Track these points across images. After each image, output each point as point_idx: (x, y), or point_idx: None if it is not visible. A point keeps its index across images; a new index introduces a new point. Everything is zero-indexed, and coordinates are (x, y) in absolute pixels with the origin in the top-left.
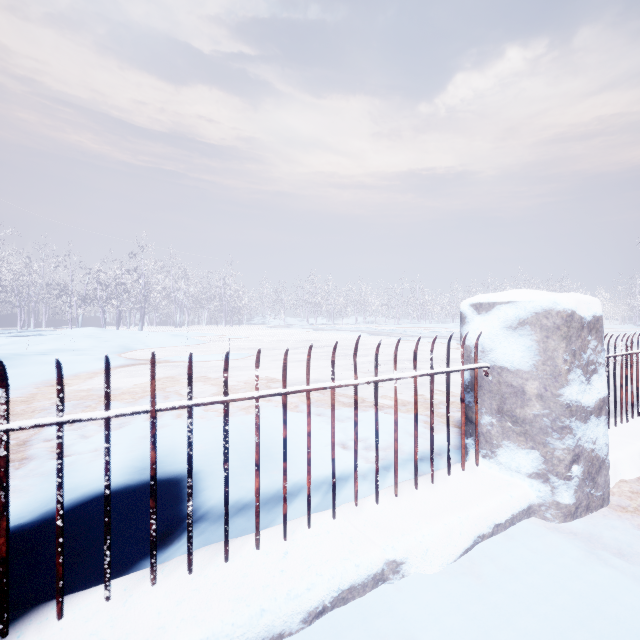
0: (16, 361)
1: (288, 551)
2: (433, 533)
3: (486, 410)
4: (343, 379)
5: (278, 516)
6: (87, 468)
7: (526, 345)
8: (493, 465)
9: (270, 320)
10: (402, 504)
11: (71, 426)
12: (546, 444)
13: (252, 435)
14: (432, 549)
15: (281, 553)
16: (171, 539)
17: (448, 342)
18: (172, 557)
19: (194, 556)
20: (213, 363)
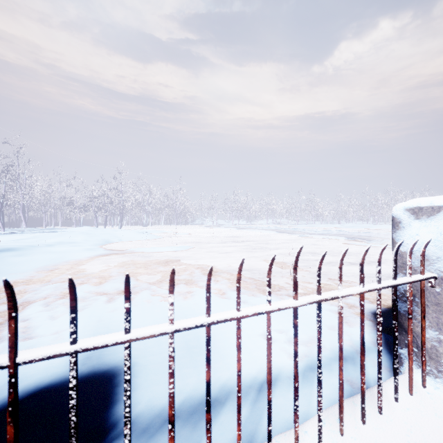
0: (28, 251)
1: None
2: None
3: (430, 324)
4: (261, 268)
5: (204, 436)
6: None
7: None
8: (441, 386)
9: (207, 221)
10: None
11: (47, 307)
12: None
13: None
14: None
15: None
16: None
17: (396, 251)
18: None
19: None
20: (164, 253)
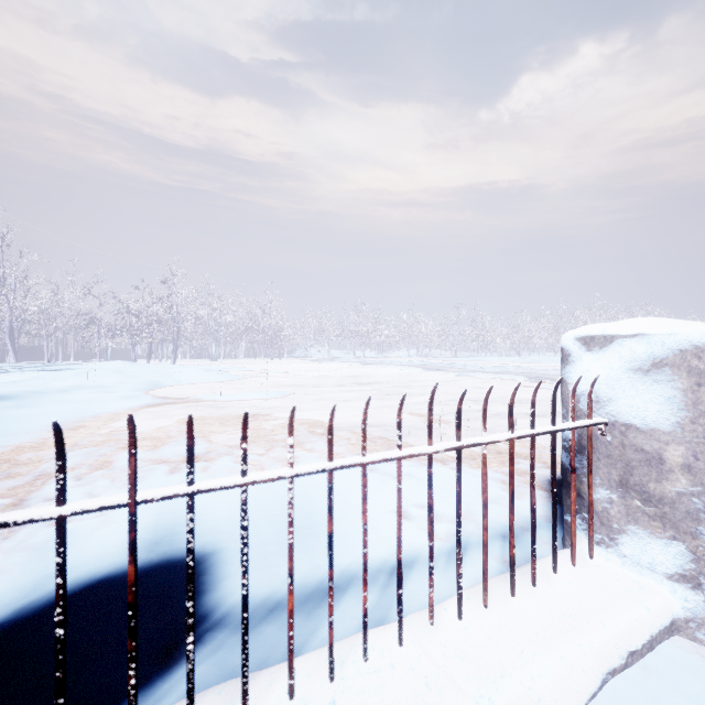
0: (32, 400)
1: (335, 700)
2: (546, 673)
3: (601, 481)
4: None
5: (321, 624)
6: (86, 541)
7: (665, 395)
8: (612, 557)
9: (313, 353)
10: (494, 618)
11: (79, 481)
12: (697, 535)
13: None
14: (546, 699)
15: (325, 703)
16: (177, 657)
17: (554, 390)
18: (174, 692)
19: (200, 704)
20: (249, 402)
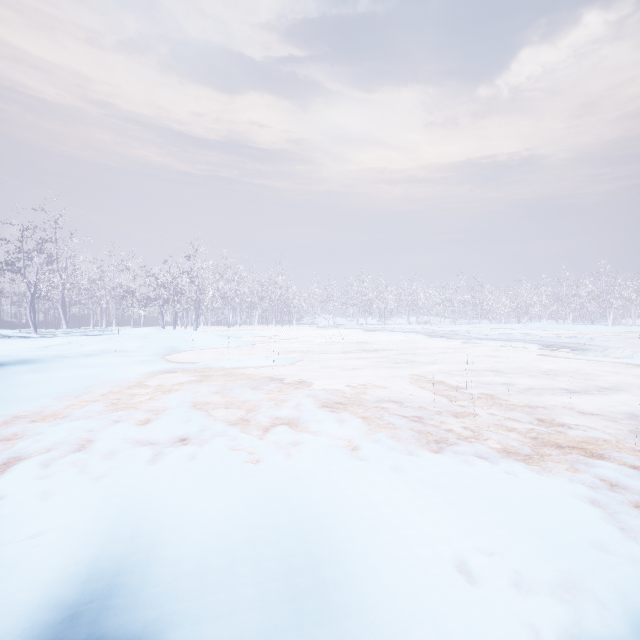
0: (52, 364)
1: None
2: None
3: None
4: (414, 398)
5: None
6: None
7: None
8: None
9: (319, 320)
10: None
11: (44, 470)
12: None
13: (289, 520)
14: None
15: None
16: None
17: None
18: None
19: None
20: (256, 369)
